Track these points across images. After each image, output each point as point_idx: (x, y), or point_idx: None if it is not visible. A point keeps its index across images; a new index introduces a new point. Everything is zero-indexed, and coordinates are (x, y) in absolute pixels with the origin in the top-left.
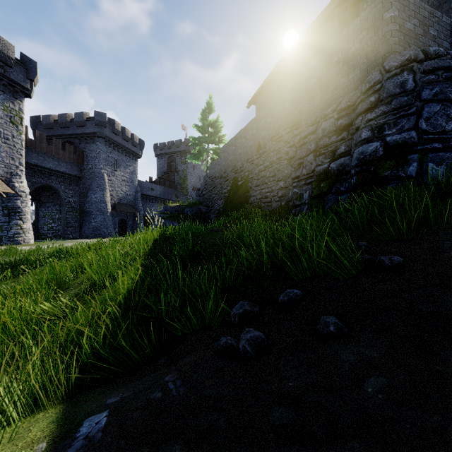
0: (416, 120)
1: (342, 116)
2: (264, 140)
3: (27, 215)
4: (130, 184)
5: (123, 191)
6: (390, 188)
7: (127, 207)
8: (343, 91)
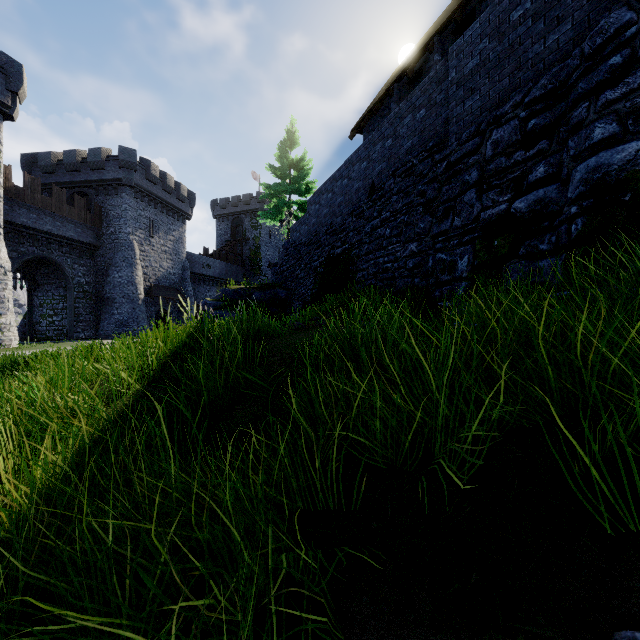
0: None
1: (537, 113)
2: (380, 177)
3: (6, 303)
4: (174, 258)
5: (163, 267)
6: None
7: (169, 291)
8: (535, 69)
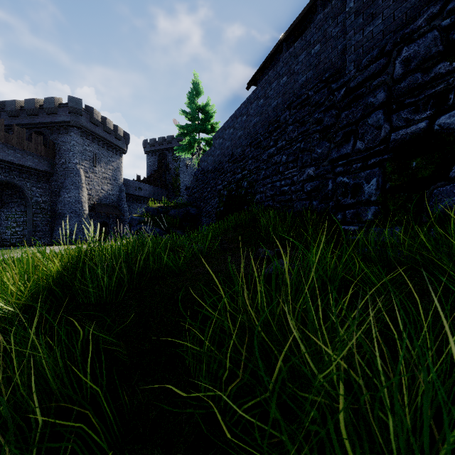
0: None
1: None
2: (276, 111)
3: None
4: (113, 182)
5: (104, 189)
6: None
7: (109, 208)
8: None
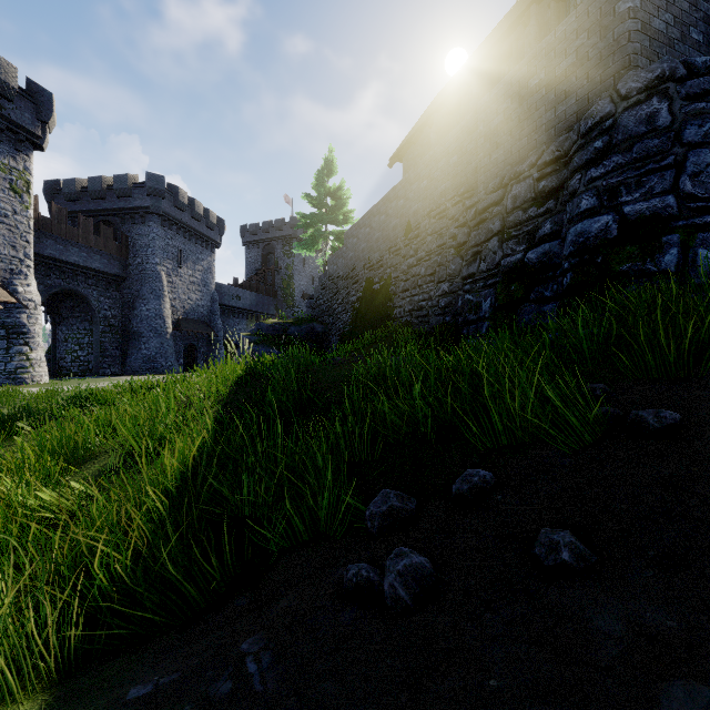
0: (674, 177)
1: (547, 175)
2: (416, 216)
3: (37, 338)
4: (202, 289)
5: (191, 299)
6: (636, 290)
7: (198, 325)
8: (547, 134)
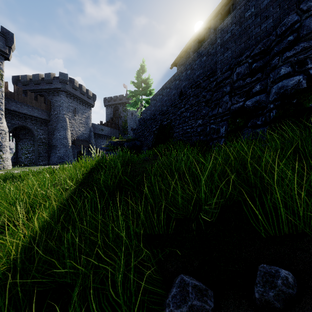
0: None
1: (256, 60)
2: (185, 88)
3: (6, 148)
4: (85, 126)
5: (80, 130)
6: None
7: (83, 142)
8: (256, 40)
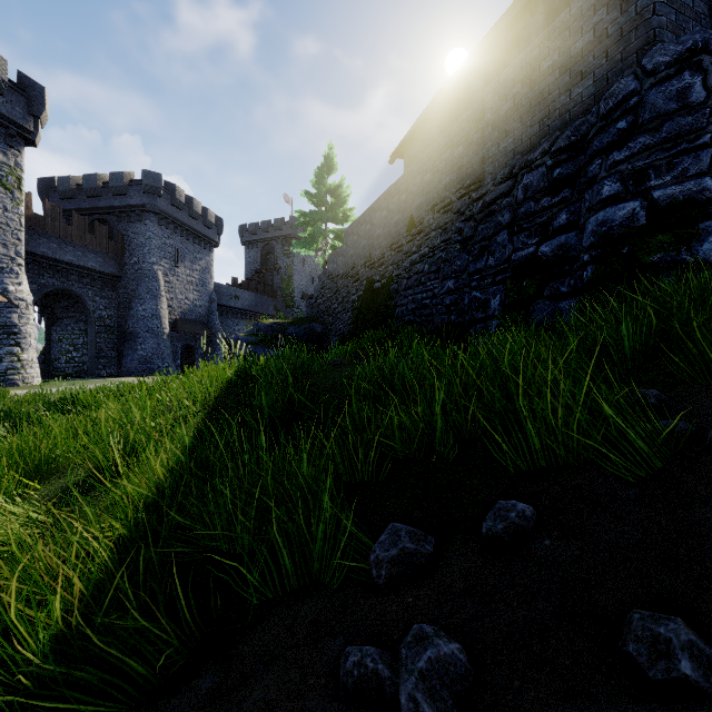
0: (711, 158)
1: (562, 162)
2: (419, 211)
3: (28, 339)
4: (200, 289)
5: (189, 299)
6: (677, 281)
7: (196, 325)
8: (562, 119)
